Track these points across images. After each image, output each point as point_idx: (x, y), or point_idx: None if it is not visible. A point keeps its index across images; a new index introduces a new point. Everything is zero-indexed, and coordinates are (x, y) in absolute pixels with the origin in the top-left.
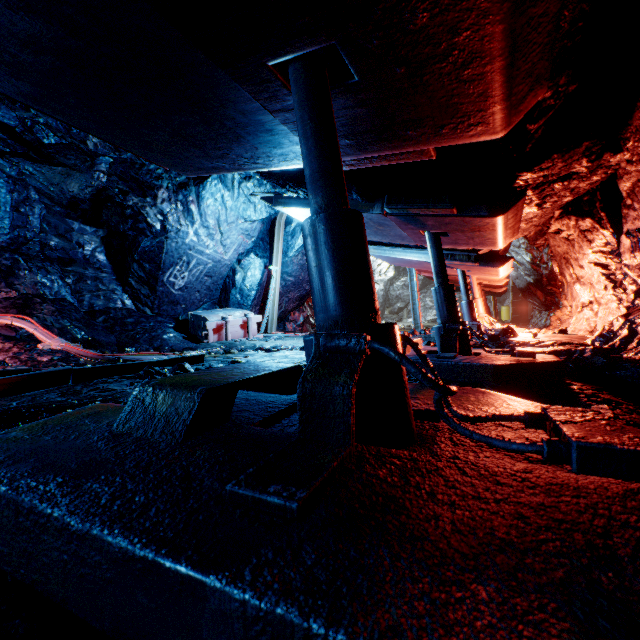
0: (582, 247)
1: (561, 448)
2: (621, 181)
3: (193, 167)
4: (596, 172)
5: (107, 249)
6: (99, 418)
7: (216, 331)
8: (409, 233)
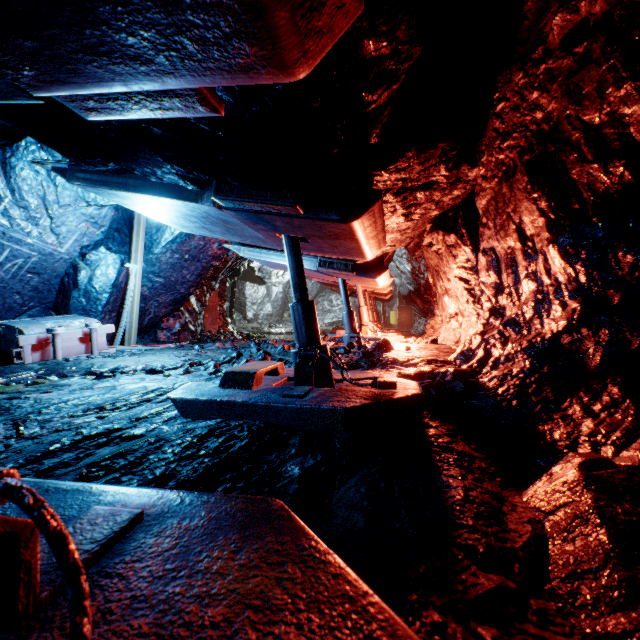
0: (449, 261)
1: None
2: (478, 198)
3: None
4: (457, 186)
5: None
6: None
7: (38, 347)
8: (265, 235)
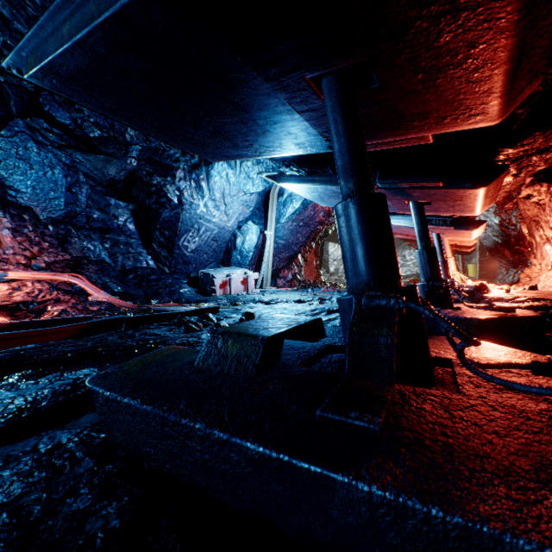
0: None
1: None
2: None
3: (221, 155)
4: None
5: (135, 220)
6: (178, 357)
7: (222, 286)
8: (394, 203)
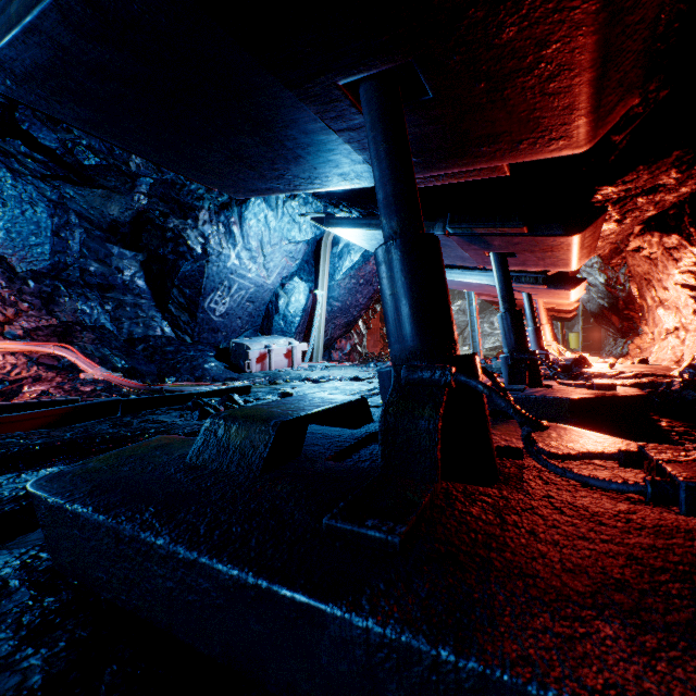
0: (667, 267)
1: (667, 488)
2: None
3: (245, 189)
4: (685, 183)
5: (146, 274)
6: (169, 450)
7: (259, 360)
8: (472, 254)
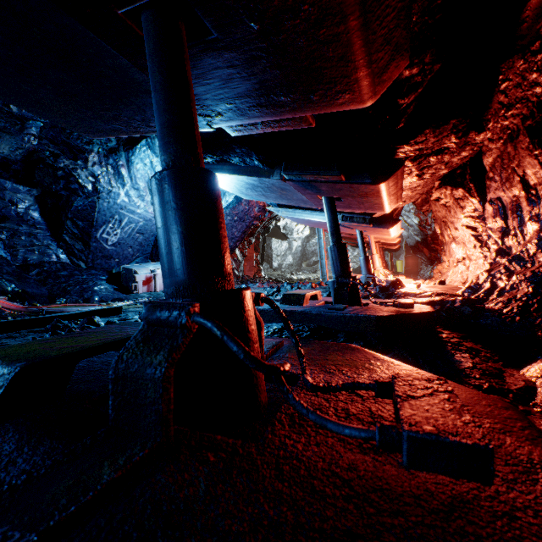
0: (456, 212)
1: (393, 436)
2: (485, 157)
3: (92, 129)
4: (465, 148)
5: (41, 207)
6: None
7: (145, 283)
8: (309, 197)
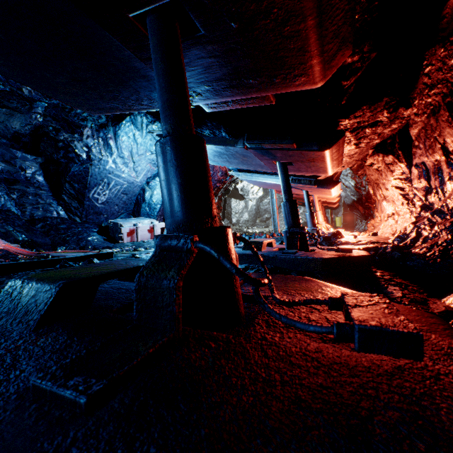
0: (387, 175)
1: (347, 330)
2: (411, 128)
3: (95, 107)
4: (394, 122)
5: (45, 172)
6: None
7: (129, 234)
8: (265, 163)
